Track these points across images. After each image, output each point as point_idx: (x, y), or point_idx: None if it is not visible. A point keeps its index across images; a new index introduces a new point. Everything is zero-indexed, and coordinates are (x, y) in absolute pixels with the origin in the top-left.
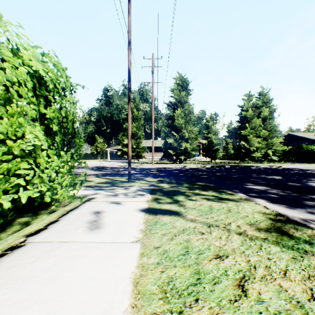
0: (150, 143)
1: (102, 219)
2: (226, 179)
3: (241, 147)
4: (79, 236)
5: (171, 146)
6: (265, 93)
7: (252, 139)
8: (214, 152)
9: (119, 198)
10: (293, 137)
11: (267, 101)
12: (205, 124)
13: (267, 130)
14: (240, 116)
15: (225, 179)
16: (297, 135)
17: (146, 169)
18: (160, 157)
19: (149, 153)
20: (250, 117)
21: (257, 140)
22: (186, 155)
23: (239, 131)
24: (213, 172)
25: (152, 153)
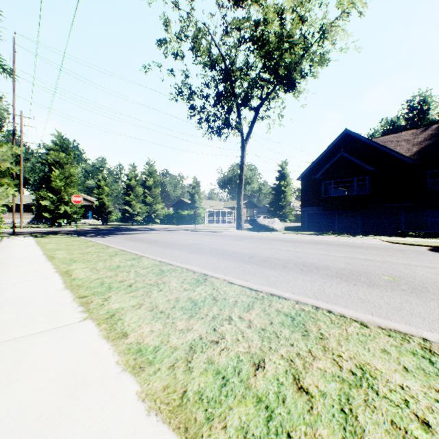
0: (10, 199)
1: (18, 239)
2: (81, 233)
3: (128, 212)
4: (16, 240)
5: (47, 209)
6: (151, 164)
7: (136, 204)
8: (107, 214)
9: (17, 237)
10: (184, 202)
11: (153, 171)
12: (97, 184)
13: (153, 196)
14: (126, 183)
15: (81, 233)
16: (186, 200)
17: (16, 232)
18: (30, 220)
19: (8, 213)
20: (134, 186)
21: (139, 206)
22: (67, 218)
23: (126, 196)
24: (81, 231)
25: (22, 216)
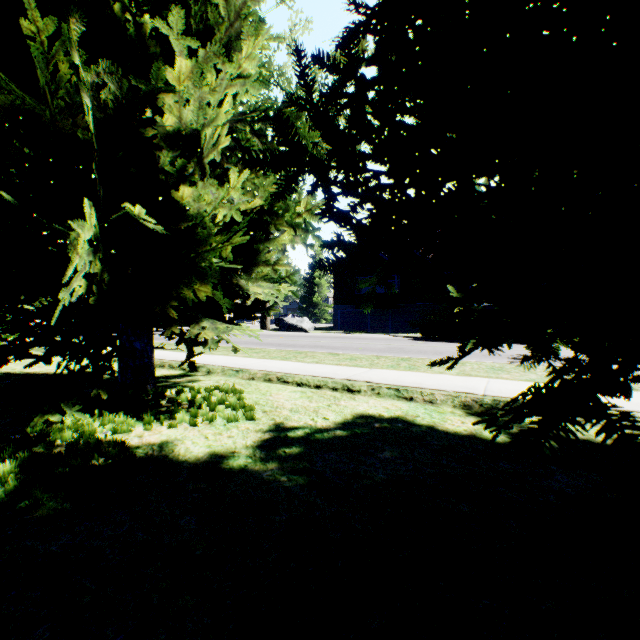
0: None
1: None
2: None
3: None
4: None
5: None
6: None
7: None
8: None
9: None
10: None
11: None
12: None
13: None
14: None
15: None
16: None
17: None
18: None
19: None
20: None
21: None
22: None
23: None
24: None
25: None
